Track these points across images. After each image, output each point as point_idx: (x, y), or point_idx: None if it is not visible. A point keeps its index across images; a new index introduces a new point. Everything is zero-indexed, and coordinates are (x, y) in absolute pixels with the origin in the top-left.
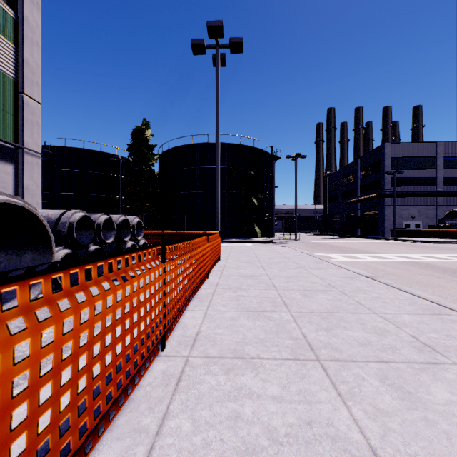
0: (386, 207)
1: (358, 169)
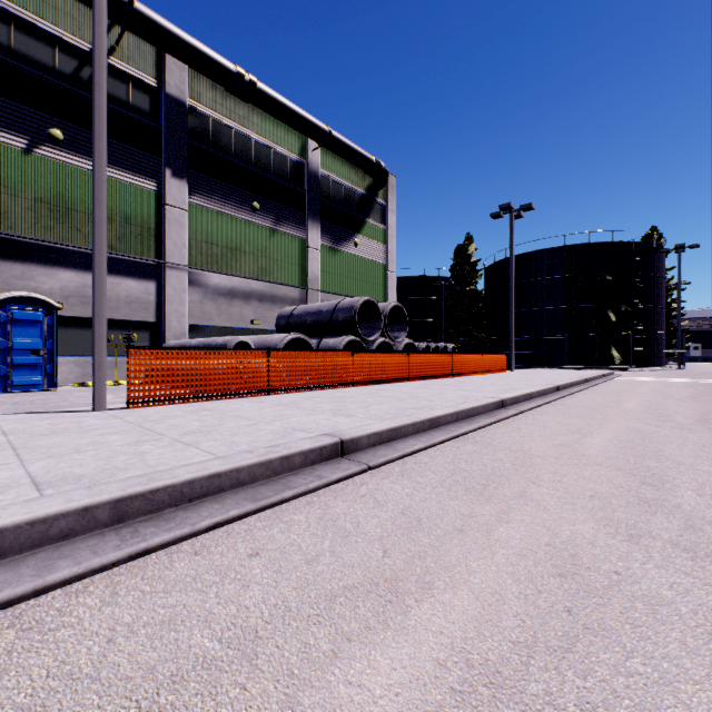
0: None
1: None
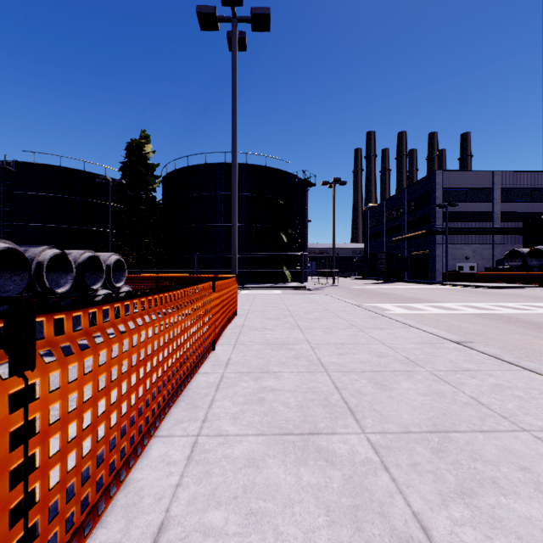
0: (437, 246)
1: (404, 201)
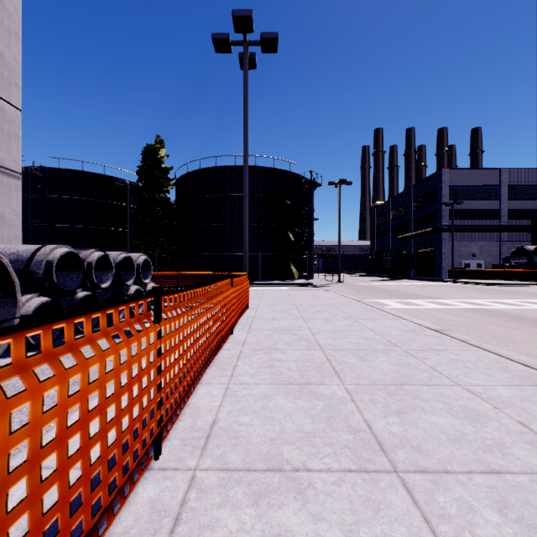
0: (443, 244)
1: (410, 199)
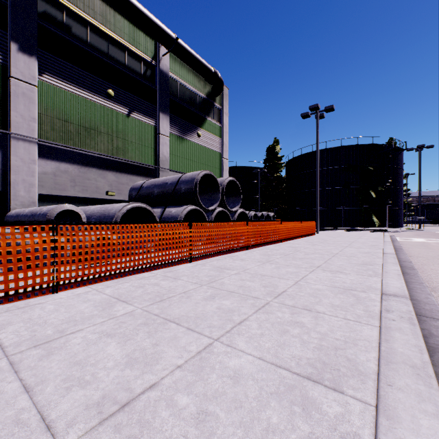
0: None
1: None
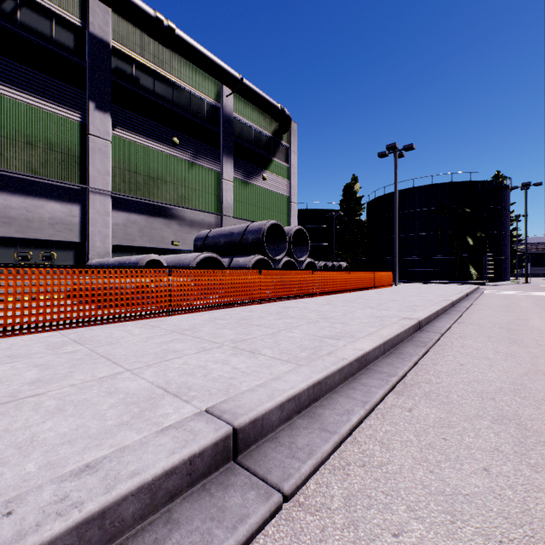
0: None
1: None
